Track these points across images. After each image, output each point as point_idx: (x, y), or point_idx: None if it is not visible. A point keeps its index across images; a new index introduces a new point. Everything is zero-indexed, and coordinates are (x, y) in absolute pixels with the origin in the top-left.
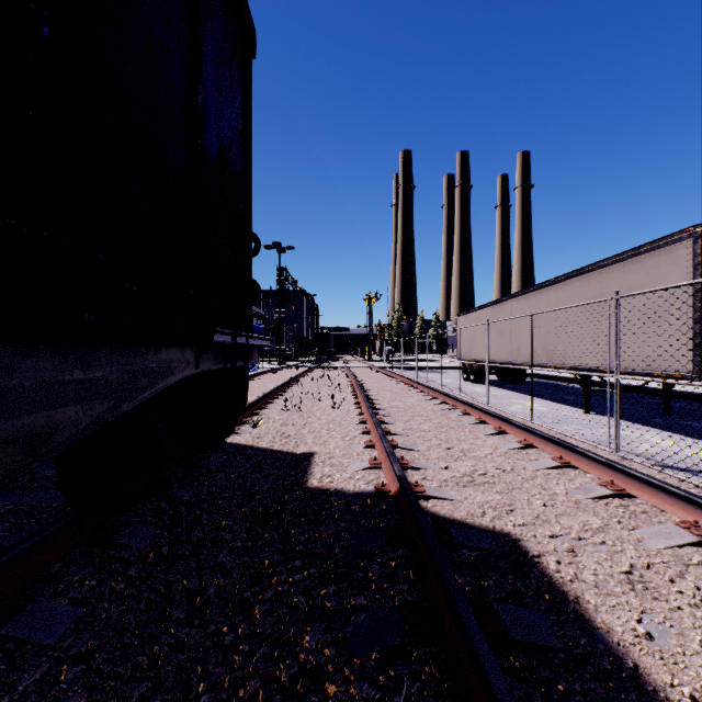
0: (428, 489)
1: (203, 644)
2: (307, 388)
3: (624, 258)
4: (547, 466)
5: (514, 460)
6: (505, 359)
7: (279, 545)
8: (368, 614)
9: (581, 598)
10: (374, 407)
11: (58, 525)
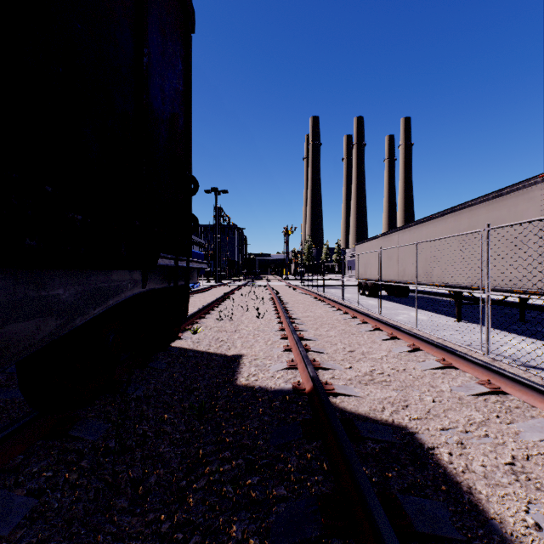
0: (336, 387)
1: (142, 532)
2: (237, 301)
3: (489, 198)
4: (433, 367)
5: (406, 361)
6: (393, 278)
7: (211, 437)
8: (287, 505)
9: (474, 488)
10: (290, 317)
11: (21, 423)
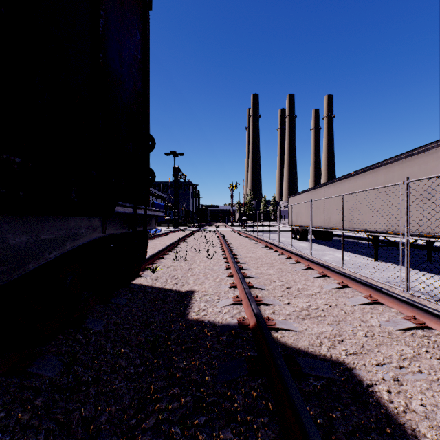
0: (277, 322)
1: None
2: (191, 244)
3: (403, 157)
4: (362, 303)
5: (336, 297)
6: (320, 225)
7: (163, 371)
8: None
9: (417, 431)
10: (235, 257)
11: None
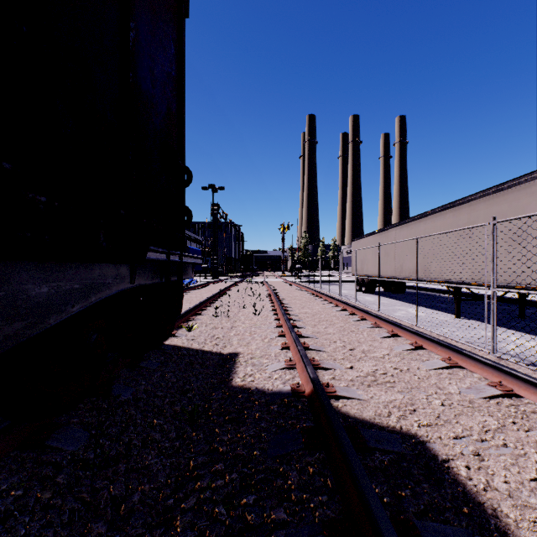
0: (338, 389)
1: None
2: (234, 298)
3: (490, 193)
4: (438, 367)
5: (409, 360)
6: (390, 274)
7: (204, 446)
8: (288, 533)
9: (499, 510)
10: (288, 313)
11: None
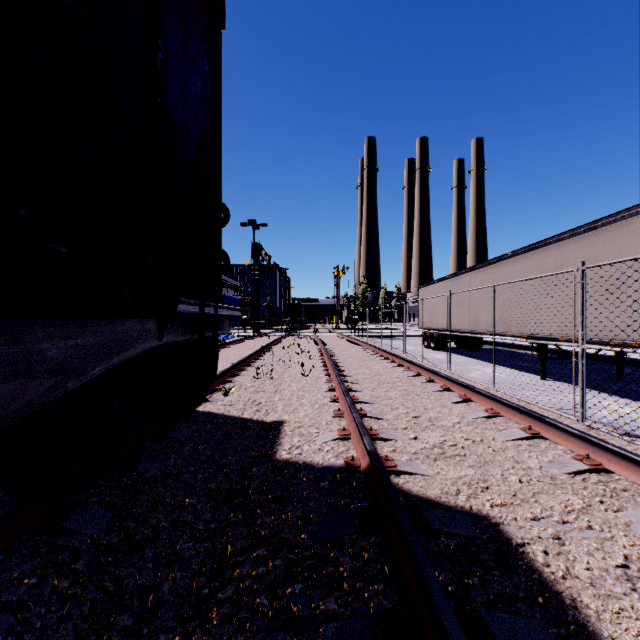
0: (399, 464)
1: None
2: (279, 355)
3: (580, 232)
4: (517, 437)
5: (483, 429)
6: (464, 328)
7: (243, 528)
8: (339, 625)
9: (579, 600)
10: (342, 374)
11: None
